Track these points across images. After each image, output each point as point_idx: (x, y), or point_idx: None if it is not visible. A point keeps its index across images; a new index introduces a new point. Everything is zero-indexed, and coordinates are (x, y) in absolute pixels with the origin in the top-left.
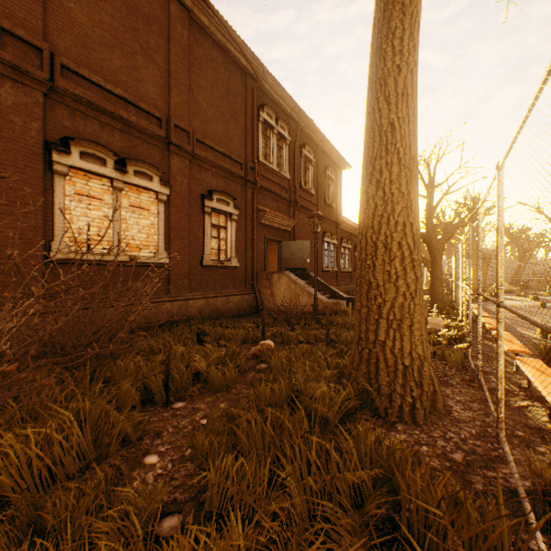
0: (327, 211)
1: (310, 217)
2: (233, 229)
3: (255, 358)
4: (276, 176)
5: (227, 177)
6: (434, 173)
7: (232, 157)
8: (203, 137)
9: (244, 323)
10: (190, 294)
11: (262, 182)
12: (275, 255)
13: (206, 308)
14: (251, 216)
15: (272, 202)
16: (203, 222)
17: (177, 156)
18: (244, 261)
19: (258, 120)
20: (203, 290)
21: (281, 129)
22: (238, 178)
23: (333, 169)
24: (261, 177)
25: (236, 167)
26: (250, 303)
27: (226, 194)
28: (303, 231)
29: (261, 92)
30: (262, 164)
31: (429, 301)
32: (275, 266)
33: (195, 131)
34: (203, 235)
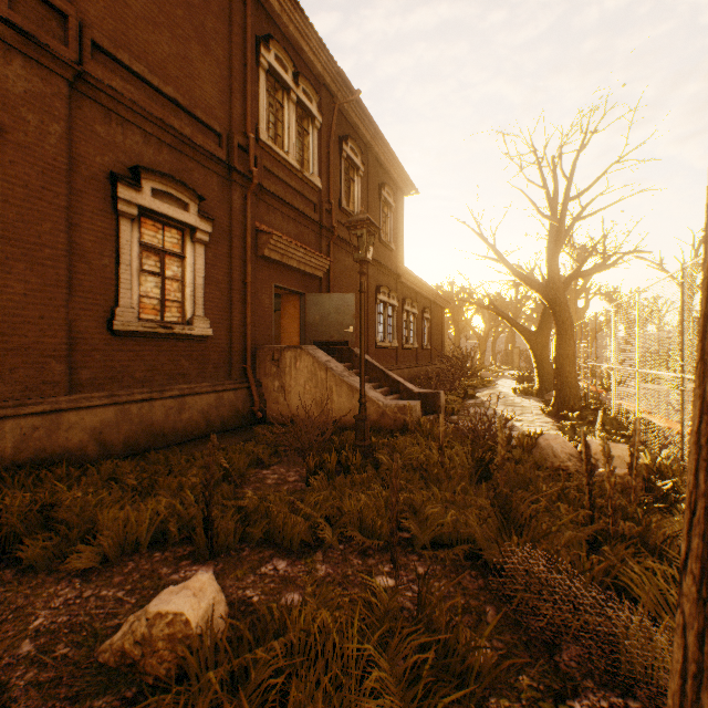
0: (383, 254)
1: (351, 226)
2: (200, 260)
3: (126, 670)
4: (296, 177)
5: (184, 152)
6: (572, 171)
7: (195, 112)
8: (114, 44)
9: (185, 472)
10: (70, 396)
11: (265, 181)
12: (296, 318)
13: (117, 427)
14: (243, 240)
15: (287, 223)
16: (117, 235)
17: (26, 60)
18: (225, 325)
19: (258, 65)
20: (117, 386)
21: (305, 97)
22: (212, 161)
23: (392, 189)
24: (264, 173)
25: (207, 138)
26: (237, 407)
27: (179, 183)
28: (344, 280)
29: (264, 15)
30: (266, 149)
31: (553, 397)
32: (294, 337)
33: (92, 25)
34: (117, 264)
